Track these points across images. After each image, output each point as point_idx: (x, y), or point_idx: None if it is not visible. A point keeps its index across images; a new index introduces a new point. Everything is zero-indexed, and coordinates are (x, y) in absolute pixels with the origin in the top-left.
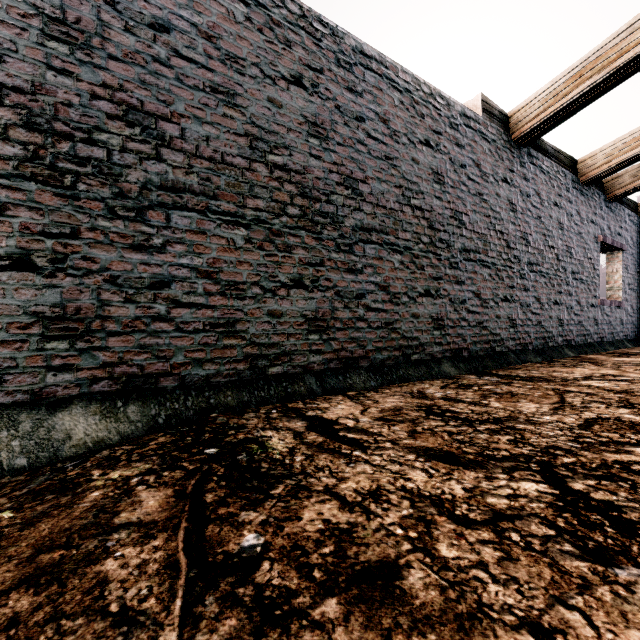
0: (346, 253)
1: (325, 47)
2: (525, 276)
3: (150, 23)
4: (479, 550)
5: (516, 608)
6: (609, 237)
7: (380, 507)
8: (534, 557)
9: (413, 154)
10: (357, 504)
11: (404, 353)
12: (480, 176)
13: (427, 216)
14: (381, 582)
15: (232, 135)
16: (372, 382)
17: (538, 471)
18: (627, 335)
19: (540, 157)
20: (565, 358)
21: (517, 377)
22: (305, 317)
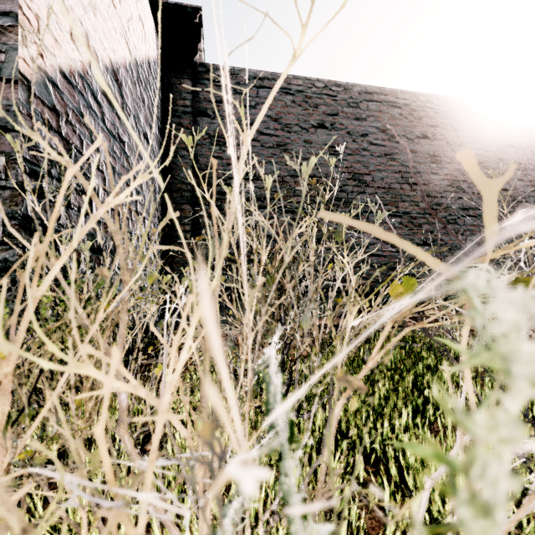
0: (452, 224)
1: (440, 111)
2: None
3: (361, 134)
4: None
5: None
6: None
7: None
8: None
9: (499, 155)
10: None
11: None
12: None
13: (511, 194)
14: None
15: (393, 173)
16: None
17: None
18: None
19: None
20: None
21: None
22: None
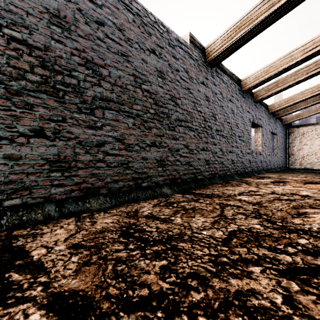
0: (87, 114)
1: None
2: (214, 137)
3: None
4: None
5: None
6: (256, 120)
7: None
8: None
9: (143, 56)
10: None
11: (136, 182)
12: (188, 78)
13: (153, 97)
14: None
15: None
16: (107, 204)
17: None
18: (263, 167)
19: (222, 74)
20: (234, 180)
21: (204, 195)
22: (46, 160)
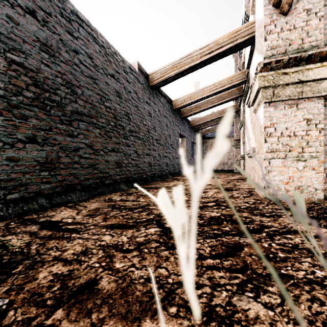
0: (67, 125)
1: (52, 1)
2: (155, 145)
3: None
4: (132, 260)
5: (144, 276)
6: (182, 132)
7: (87, 257)
8: (152, 255)
9: (106, 79)
10: (74, 260)
11: (101, 180)
12: (137, 98)
13: (113, 112)
14: (87, 290)
15: None
16: (83, 197)
17: (156, 223)
18: None
19: (160, 96)
20: (168, 178)
21: (151, 188)
22: (38, 161)
